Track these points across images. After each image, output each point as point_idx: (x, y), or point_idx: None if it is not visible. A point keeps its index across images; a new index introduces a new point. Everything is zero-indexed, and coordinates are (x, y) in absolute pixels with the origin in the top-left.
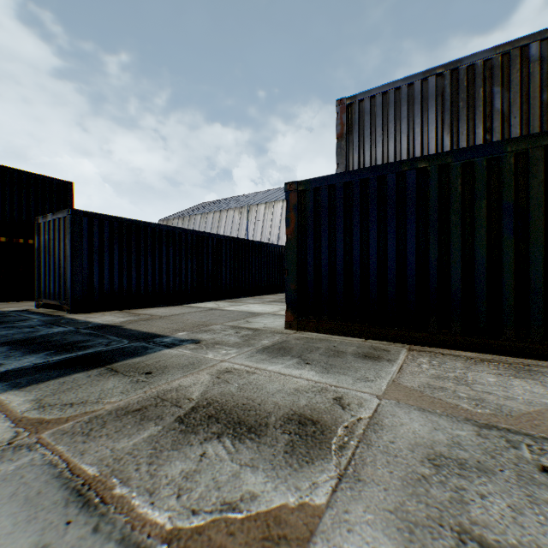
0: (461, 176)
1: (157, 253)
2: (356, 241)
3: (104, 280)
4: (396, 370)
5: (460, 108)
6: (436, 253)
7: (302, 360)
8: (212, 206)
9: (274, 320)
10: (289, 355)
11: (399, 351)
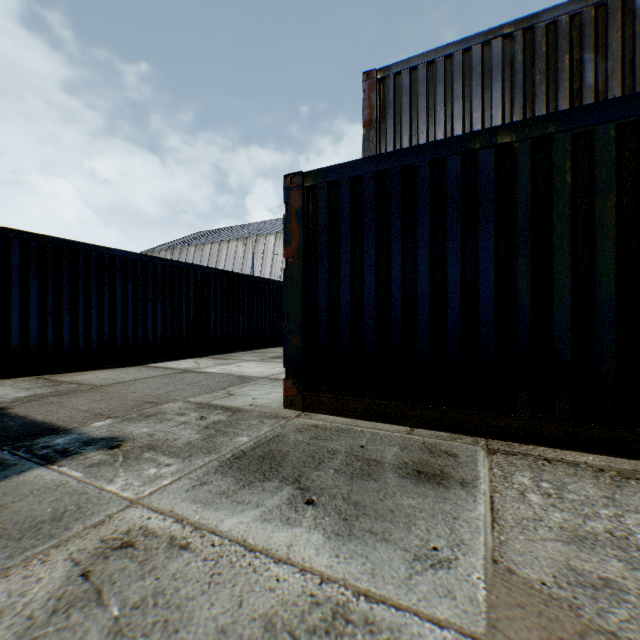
0: (572, 157)
1: (108, 289)
2: (396, 266)
3: (13, 329)
4: (487, 515)
5: (536, 83)
6: (528, 285)
7: (300, 492)
8: (210, 236)
9: (270, 390)
10: (278, 477)
11: (473, 455)
